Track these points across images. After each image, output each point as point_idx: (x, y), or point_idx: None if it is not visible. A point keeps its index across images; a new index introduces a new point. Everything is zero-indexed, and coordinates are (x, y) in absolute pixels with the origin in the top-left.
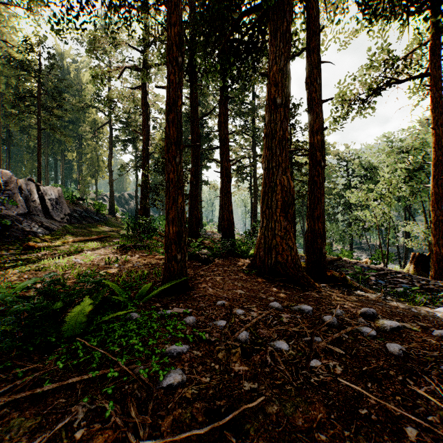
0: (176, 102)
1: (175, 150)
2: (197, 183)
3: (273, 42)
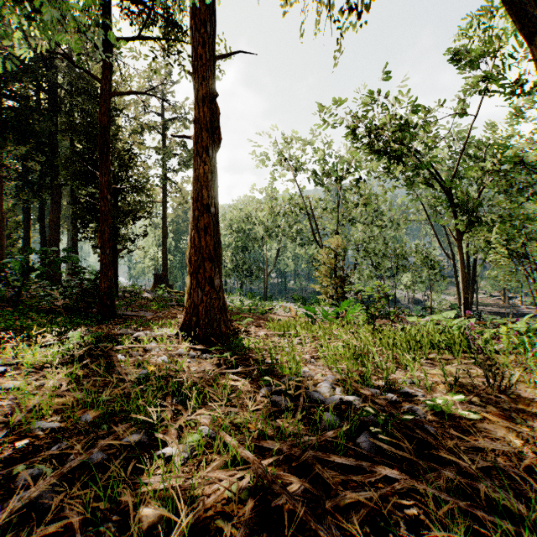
0: (2, 236)
1: (2, 250)
2: (29, 244)
3: (52, 205)
